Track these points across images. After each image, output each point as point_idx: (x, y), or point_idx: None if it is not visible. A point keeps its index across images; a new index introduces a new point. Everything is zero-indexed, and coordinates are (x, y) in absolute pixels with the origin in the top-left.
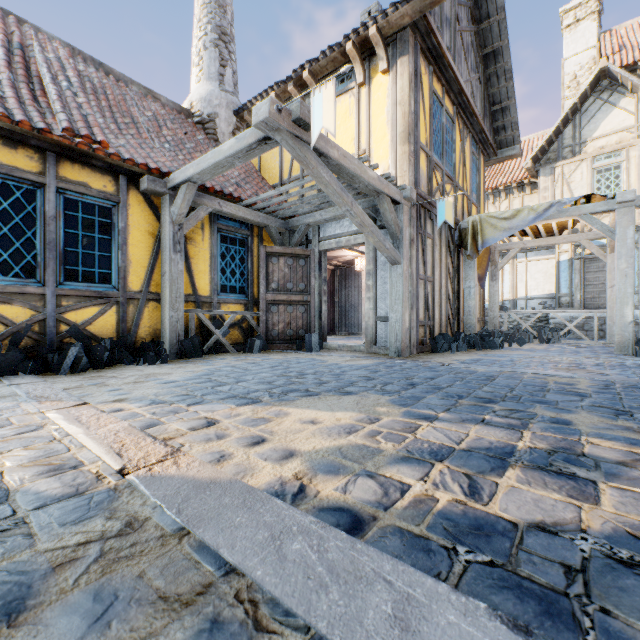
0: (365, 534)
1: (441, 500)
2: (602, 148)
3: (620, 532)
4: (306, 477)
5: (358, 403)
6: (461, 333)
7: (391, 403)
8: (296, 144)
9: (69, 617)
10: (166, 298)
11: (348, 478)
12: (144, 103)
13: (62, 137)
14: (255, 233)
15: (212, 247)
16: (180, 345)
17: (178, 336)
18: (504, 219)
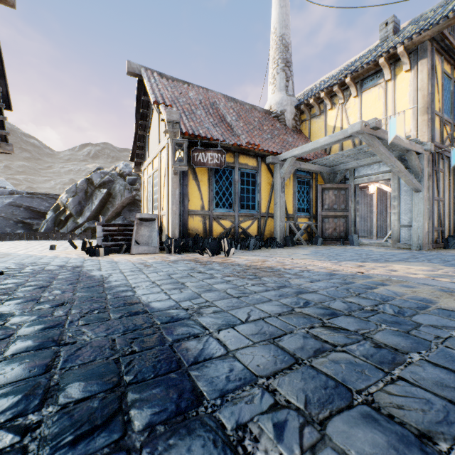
0: None
1: None
2: None
3: None
4: (431, 277)
5: (423, 265)
6: None
7: (442, 265)
8: (369, 138)
9: (402, 286)
10: (277, 216)
11: (448, 279)
12: (252, 114)
13: (245, 146)
14: (313, 177)
15: (294, 187)
16: (283, 240)
17: (282, 235)
18: None
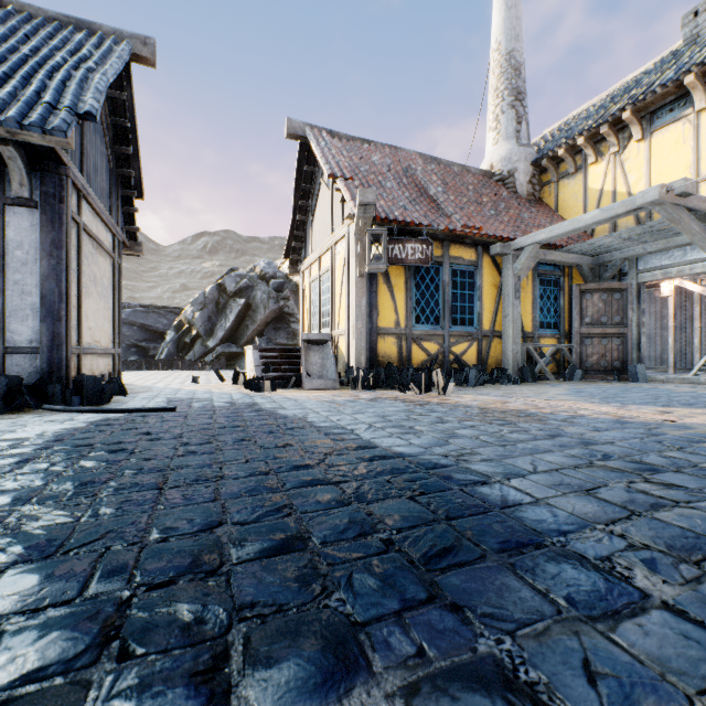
0: None
1: None
2: None
3: None
4: None
5: None
6: None
7: None
8: (674, 210)
9: None
10: (508, 335)
11: None
12: (464, 179)
13: (460, 231)
14: (565, 273)
15: (533, 290)
16: (518, 372)
17: (517, 365)
18: None
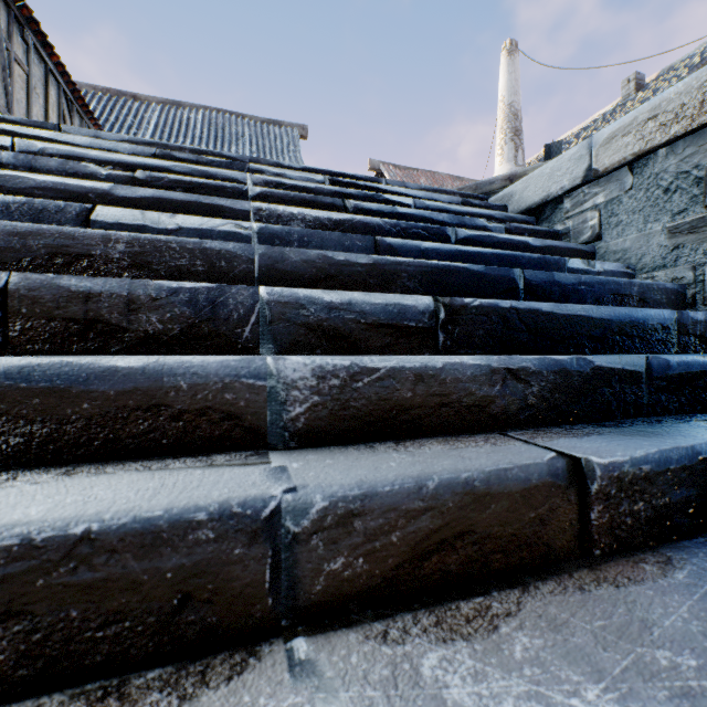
0: None
1: None
2: None
3: None
4: None
5: None
6: None
7: None
8: None
9: None
10: None
11: None
12: None
13: None
14: None
15: None
16: None
17: None
18: None
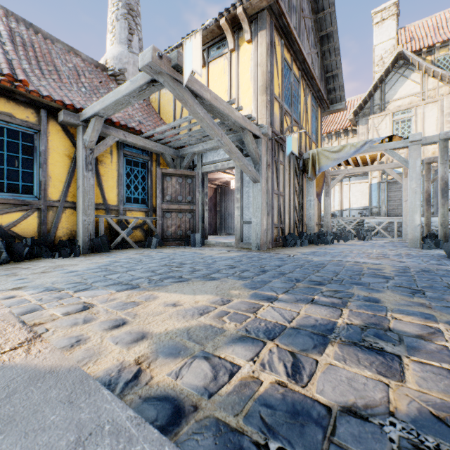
0: (180, 430)
1: (264, 383)
2: (399, 107)
3: (425, 413)
4: (146, 361)
5: (217, 287)
6: (304, 233)
7: (243, 287)
8: (176, 85)
9: None
10: (80, 206)
11: (185, 361)
12: (67, 57)
13: None
14: (154, 158)
15: (119, 168)
16: (91, 242)
17: (90, 235)
18: (334, 152)
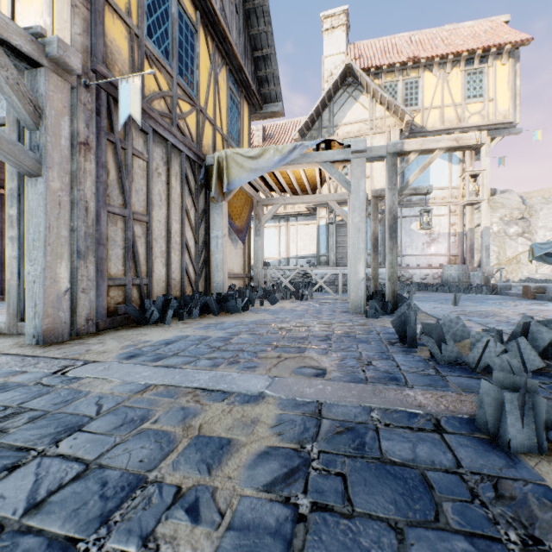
0: None
1: None
2: (348, 133)
3: None
4: None
5: None
6: (195, 294)
7: None
8: None
9: None
10: None
11: None
12: None
13: None
14: None
15: None
16: None
17: None
18: (251, 158)
